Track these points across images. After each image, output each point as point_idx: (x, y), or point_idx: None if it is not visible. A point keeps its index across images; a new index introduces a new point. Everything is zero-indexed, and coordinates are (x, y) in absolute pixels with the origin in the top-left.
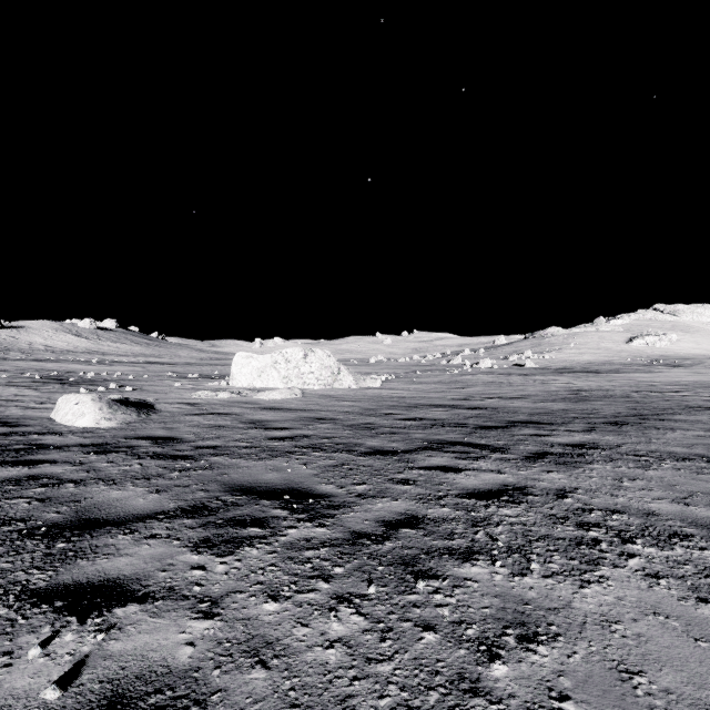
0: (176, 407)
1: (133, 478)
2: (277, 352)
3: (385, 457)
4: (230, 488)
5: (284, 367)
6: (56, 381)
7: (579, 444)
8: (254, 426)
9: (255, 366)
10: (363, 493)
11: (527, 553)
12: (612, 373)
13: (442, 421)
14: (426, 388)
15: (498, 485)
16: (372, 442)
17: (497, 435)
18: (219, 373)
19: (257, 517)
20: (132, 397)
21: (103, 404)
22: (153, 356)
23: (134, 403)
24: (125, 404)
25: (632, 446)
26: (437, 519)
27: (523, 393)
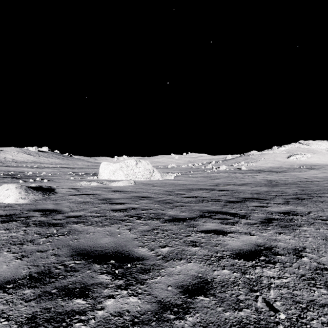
0: (67, 190)
1: (12, 244)
2: (122, 162)
3: (179, 223)
4: (75, 252)
5: (126, 169)
6: (10, 176)
7: (286, 212)
8: (105, 202)
9: (111, 169)
10: (166, 255)
11: (308, 327)
12: (283, 172)
13: (207, 198)
14: (196, 180)
15: (254, 245)
16: (170, 212)
17: (239, 206)
18: (95, 172)
19: (86, 284)
20: (45, 185)
21: (22, 190)
22: (65, 164)
23: (44, 188)
24: (36, 189)
25: (316, 213)
26: (222, 283)
27: (244, 182)
